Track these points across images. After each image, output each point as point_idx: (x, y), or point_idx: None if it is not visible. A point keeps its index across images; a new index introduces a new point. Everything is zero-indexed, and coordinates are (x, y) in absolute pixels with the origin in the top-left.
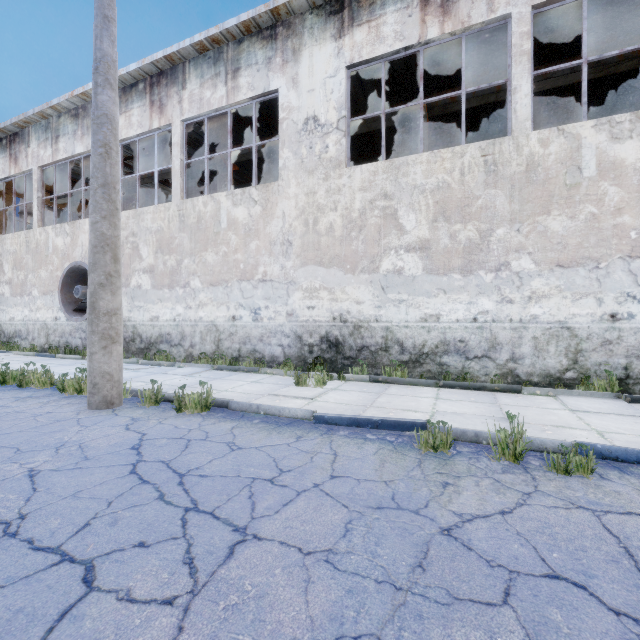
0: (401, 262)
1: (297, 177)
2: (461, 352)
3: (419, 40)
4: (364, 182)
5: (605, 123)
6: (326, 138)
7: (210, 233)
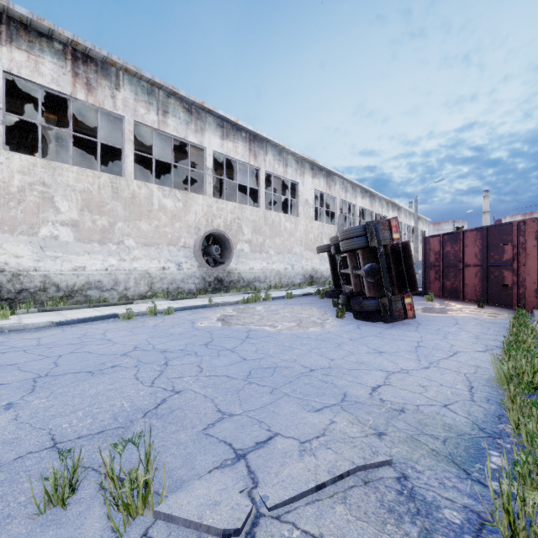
0: (57, 231)
1: None
2: (99, 288)
3: (71, 94)
4: (24, 168)
5: (161, 188)
6: None
7: None
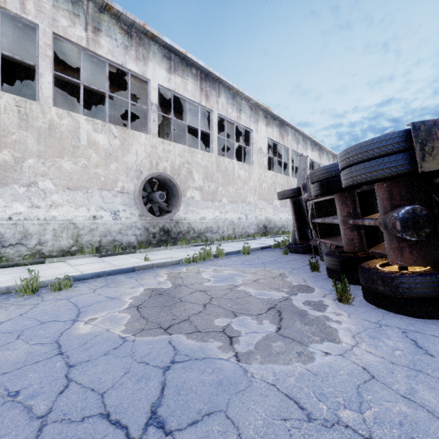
0: None
1: None
2: None
3: None
4: None
5: (91, 121)
6: None
7: None
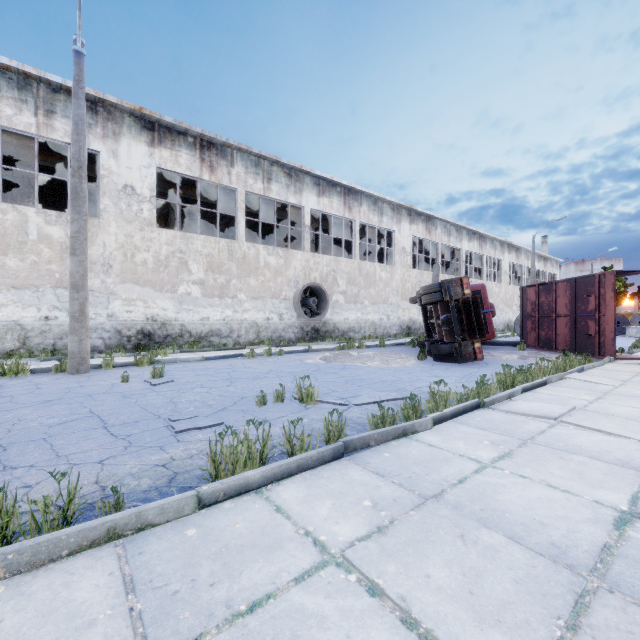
0: (190, 289)
1: (117, 221)
2: (219, 335)
3: (200, 177)
4: (168, 240)
5: (266, 248)
6: (142, 204)
7: (12, 240)
